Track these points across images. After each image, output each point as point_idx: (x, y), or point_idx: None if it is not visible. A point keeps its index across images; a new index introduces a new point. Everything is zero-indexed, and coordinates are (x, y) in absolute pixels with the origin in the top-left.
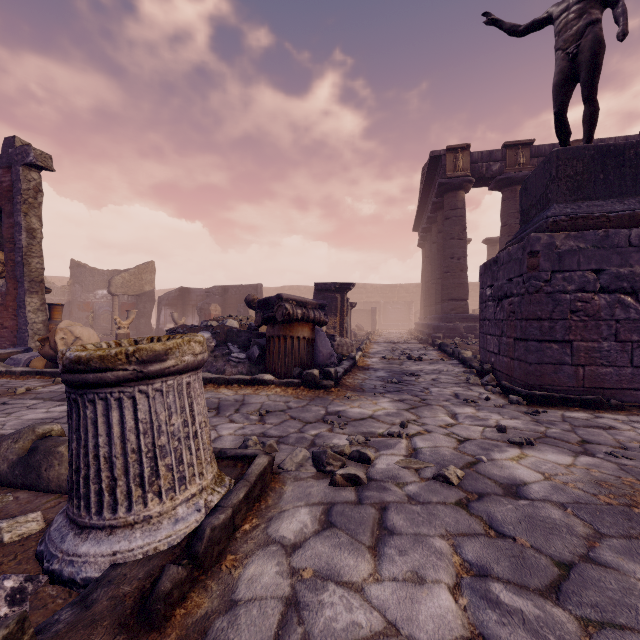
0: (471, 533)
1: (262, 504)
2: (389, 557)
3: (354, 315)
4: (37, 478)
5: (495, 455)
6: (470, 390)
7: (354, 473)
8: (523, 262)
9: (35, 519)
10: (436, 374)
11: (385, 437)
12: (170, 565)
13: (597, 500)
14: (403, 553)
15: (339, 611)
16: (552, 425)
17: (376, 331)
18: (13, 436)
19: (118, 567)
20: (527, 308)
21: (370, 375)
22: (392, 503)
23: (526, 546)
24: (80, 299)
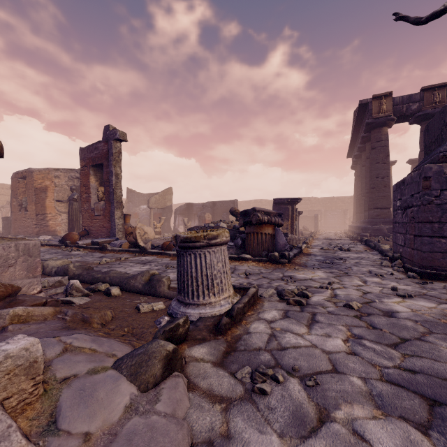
0: (359, 326)
1: (254, 307)
2: (315, 329)
3: (301, 220)
4: (155, 291)
5: (384, 300)
6: (381, 269)
7: (299, 299)
8: (420, 184)
9: (161, 304)
10: (358, 259)
11: (318, 289)
12: (224, 316)
13: (439, 321)
14: (322, 328)
15: (292, 339)
16: (433, 290)
17: (318, 231)
18: (141, 274)
19: (202, 318)
20: (422, 215)
21: (311, 258)
22: (319, 313)
23: (387, 332)
24: (132, 211)
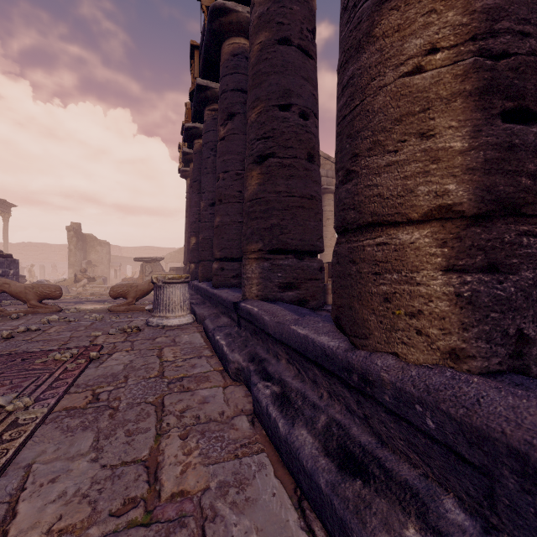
0: None
1: None
2: None
3: None
4: None
5: None
6: None
7: None
8: None
9: None
10: None
11: None
12: None
13: None
14: None
15: None
16: None
17: None
18: None
19: None
20: None
21: None
22: None
23: None
24: None
